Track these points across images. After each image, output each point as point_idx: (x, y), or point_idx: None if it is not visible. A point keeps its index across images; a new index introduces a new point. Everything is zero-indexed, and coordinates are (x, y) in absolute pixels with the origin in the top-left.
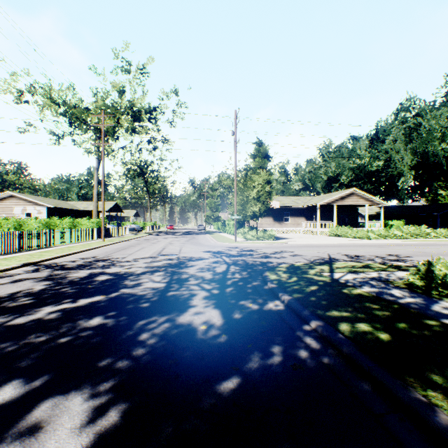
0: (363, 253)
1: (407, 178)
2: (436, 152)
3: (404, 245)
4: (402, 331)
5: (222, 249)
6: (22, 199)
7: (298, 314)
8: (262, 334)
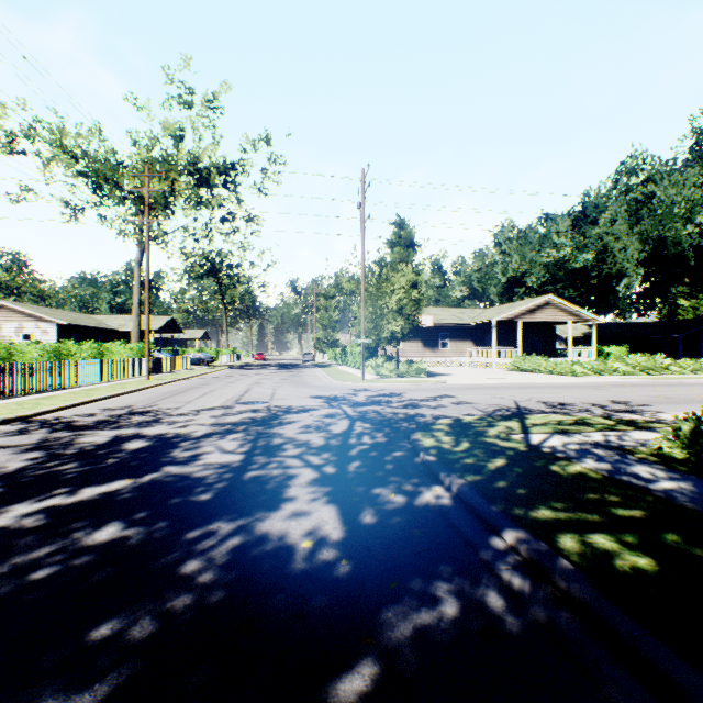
0: (570, 398)
1: (632, 279)
2: (679, 239)
3: (632, 385)
4: (676, 551)
5: (341, 393)
6: (17, 311)
7: (478, 514)
8: (416, 559)
